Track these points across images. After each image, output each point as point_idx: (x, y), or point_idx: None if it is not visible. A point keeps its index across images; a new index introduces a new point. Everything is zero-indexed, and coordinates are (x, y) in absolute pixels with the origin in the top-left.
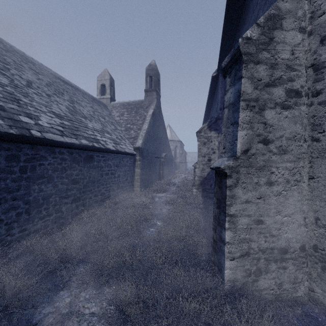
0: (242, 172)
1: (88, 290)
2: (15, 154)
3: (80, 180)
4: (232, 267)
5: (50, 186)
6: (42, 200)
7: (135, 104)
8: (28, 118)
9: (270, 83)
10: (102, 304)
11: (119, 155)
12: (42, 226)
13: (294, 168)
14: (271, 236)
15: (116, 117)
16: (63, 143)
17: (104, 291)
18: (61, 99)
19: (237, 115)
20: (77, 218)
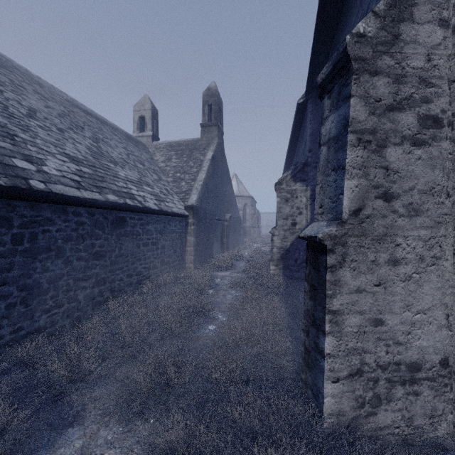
0: (351, 245)
1: (112, 425)
2: (4, 215)
3: (106, 254)
4: (335, 393)
5: (59, 263)
6: (47, 284)
7: (188, 144)
8: (26, 162)
9: (394, 106)
10: (132, 451)
11: (164, 216)
12: (47, 323)
13: (431, 238)
14: (395, 343)
15: (160, 163)
16: (80, 200)
17: (136, 427)
18: (80, 136)
19: (343, 155)
20: (101, 309)
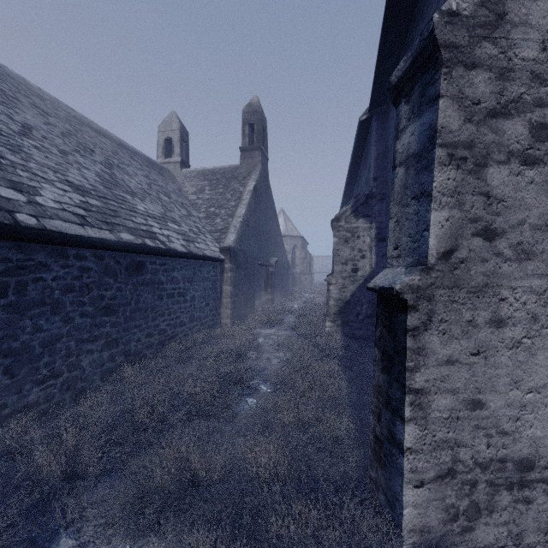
0: (440, 299)
1: (117, 541)
2: None
3: (119, 308)
4: (418, 502)
5: (57, 320)
6: (40, 348)
7: (224, 172)
8: (14, 191)
9: (498, 110)
10: None
11: (194, 260)
12: (40, 398)
13: (547, 289)
14: (500, 433)
15: (190, 195)
16: (84, 240)
17: (148, 544)
18: (89, 160)
19: (428, 177)
20: (112, 378)
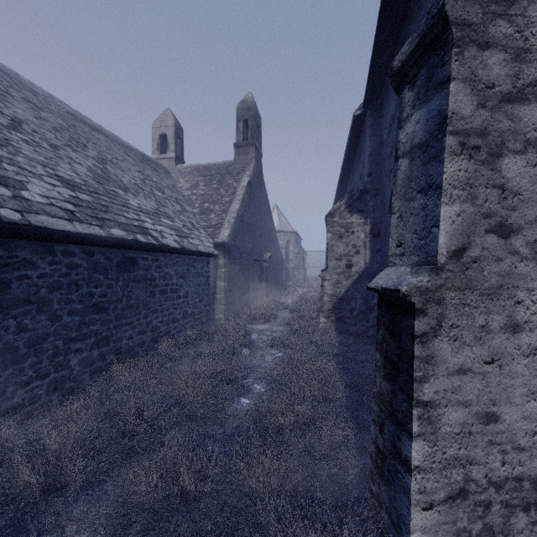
0: (451, 303)
1: None
2: None
3: (110, 305)
4: (426, 526)
5: (43, 319)
6: (25, 348)
7: (219, 168)
8: None
9: (513, 95)
10: None
11: (187, 256)
12: (25, 400)
13: None
14: (516, 449)
15: (185, 190)
16: (72, 235)
17: None
18: (81, 155)
19: (438, 168)
20: (103, 377)
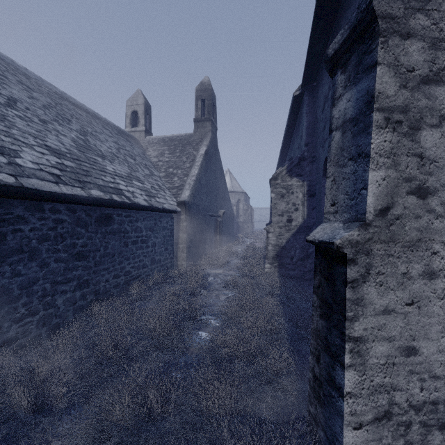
0: (377, 253)
1: None
2: None
3: (90, 254)
4: (357, 443)
5: (33, 265)
6: (19, 290)
7: (181, 139)
8: None
9: (430, 77)
10: None
11: (154, 213)
12: (19, 334)
13: None
14: (432, 377)
15: (153, 158)
16: (58, 196)
17: None
18: (66, 128)
19: (366, 139)
20: (84, 314)
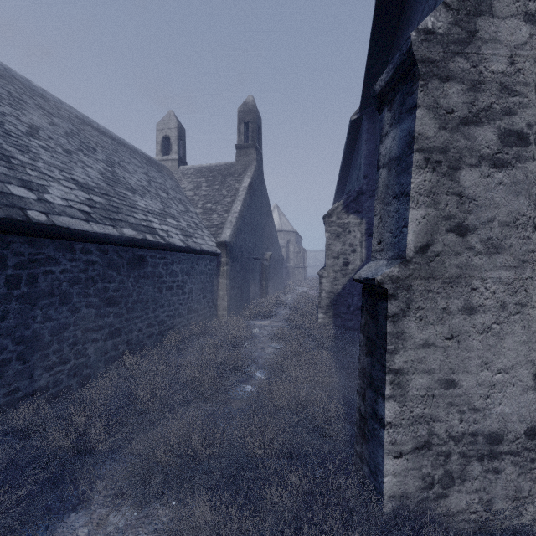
0: (417, 289)
1: (125, 509)
2: None
3: (122, 299)
4: (397, 471)
5: (64, 310)
6: (50, 336)
7: (220, 169)
8: (24, 189)
9: (469, 118)
10: None
11: (191, 255)
12: (50, 383)
13: (514, 280)
14: (471, 410)
15: (188, 191)
16: (90, 235)
17: (154, 511)
18: (92, 159)
19: (407, 179)
20: (116, 366)
